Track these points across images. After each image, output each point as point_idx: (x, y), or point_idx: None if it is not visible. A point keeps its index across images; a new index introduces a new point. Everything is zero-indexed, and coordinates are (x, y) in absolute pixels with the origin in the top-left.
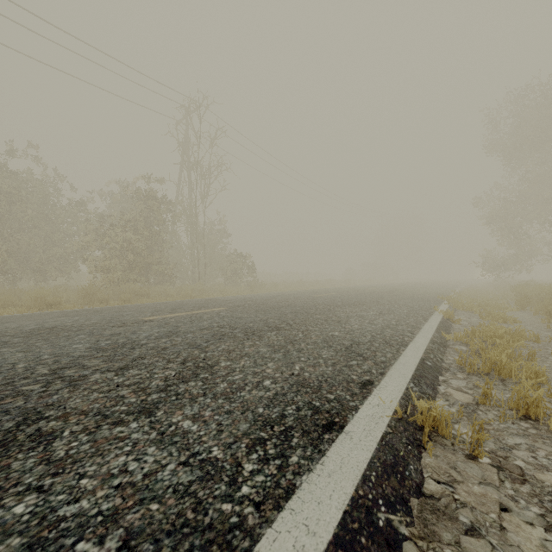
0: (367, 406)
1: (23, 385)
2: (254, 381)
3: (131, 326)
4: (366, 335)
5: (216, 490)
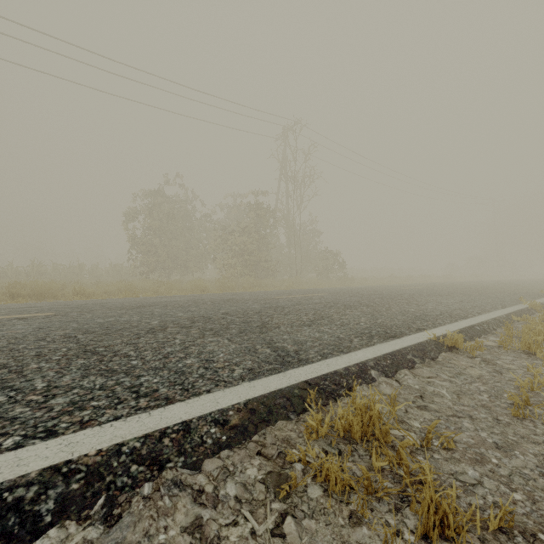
0: (417, 335)
1: (250, 316)
2: (354, 323)
3: (272, 300)
4: (436, 312)
5: (344, 342)
